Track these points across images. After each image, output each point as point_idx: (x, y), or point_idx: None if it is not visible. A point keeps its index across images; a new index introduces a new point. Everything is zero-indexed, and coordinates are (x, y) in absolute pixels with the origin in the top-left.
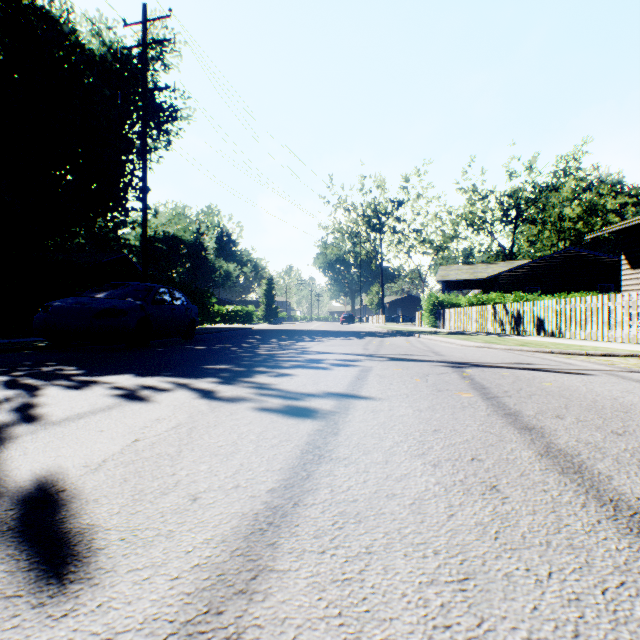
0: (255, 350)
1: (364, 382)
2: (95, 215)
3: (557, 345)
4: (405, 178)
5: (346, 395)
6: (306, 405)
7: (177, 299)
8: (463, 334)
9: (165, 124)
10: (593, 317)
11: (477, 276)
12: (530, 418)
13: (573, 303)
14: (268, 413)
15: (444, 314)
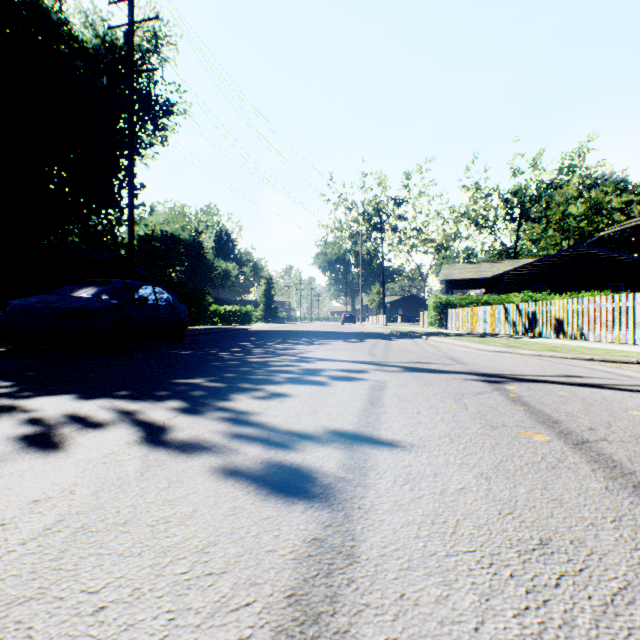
0: (245, 356)
1: (380, 409)
2: (89, 212)
3: (592, 350)
4: (407, 175)
5: (358, 437)
6: (297, 461)
7: (163, 298)
8: (474, 336)
9: (161, 119)
10: (622, 318)
11: (482, 275)
12: None
13: (598, 302)
14: (231, 483)
15: (450, 314)
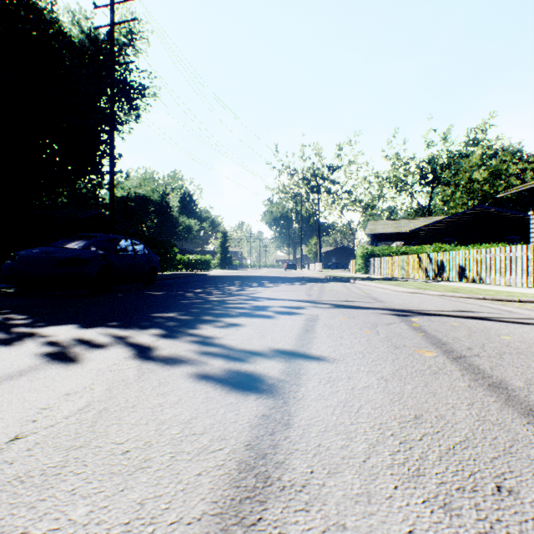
0: (207, 296)
1: (313, 335)
2: (75, 178)
3: (486, 291)
4: (339, 147)
5: (295, 354)
6: (250, 369)
7: (139, 249)
8: (393, 280)
9: (135, 100)
10: (512, 265)
11: (401, 230)
12: (525, 393)
13: (493, 252)
14: (204, 383)
15: (374, 262)
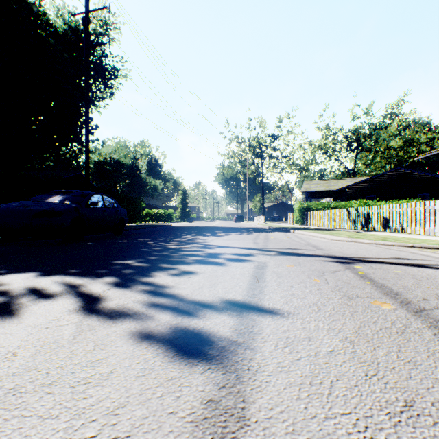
0: (166, 244)
1: (263, 283)
2: (60, 145)
3: (412, 240)
4: (279, 119)
5: (247, 306)
6: (199, 327)
7: (109, 203)
8: (327, 230)
9: (109, 80)
10: (431, 217)
11: (331, 188)
12: None
13: (414, 206)
14: (145, 346)
15: (309, 215)
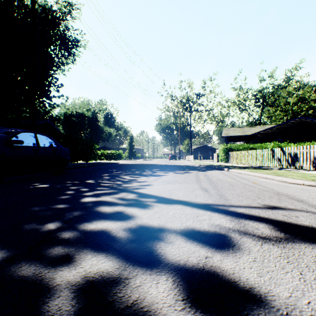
0: (87, 192)
1: None
2: None
3: None
4: (204, 81)
5: None
6: None
7: (45, 142)
8: (259, 168)
9: (71, 49)
10: None
11: (246, 133)
12: None
13: None
14: None
15: (232, 154)
